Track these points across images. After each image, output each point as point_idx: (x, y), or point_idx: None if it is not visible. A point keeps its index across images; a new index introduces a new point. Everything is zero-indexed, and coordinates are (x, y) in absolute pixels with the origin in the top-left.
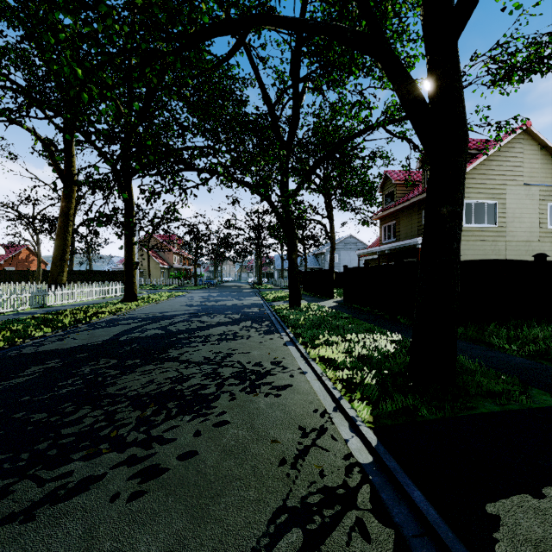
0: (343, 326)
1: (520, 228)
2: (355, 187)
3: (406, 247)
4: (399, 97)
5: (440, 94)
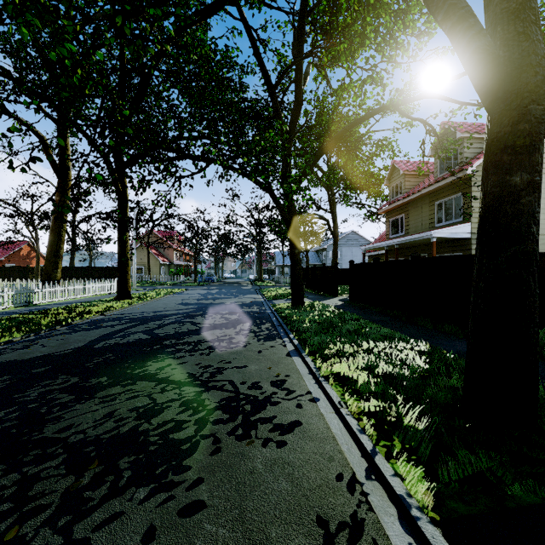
0: (355, 330)
1: (544, 220)
2: (361, 179)
3: (417, 242)
4: (446, 28)
5: (507, 19)
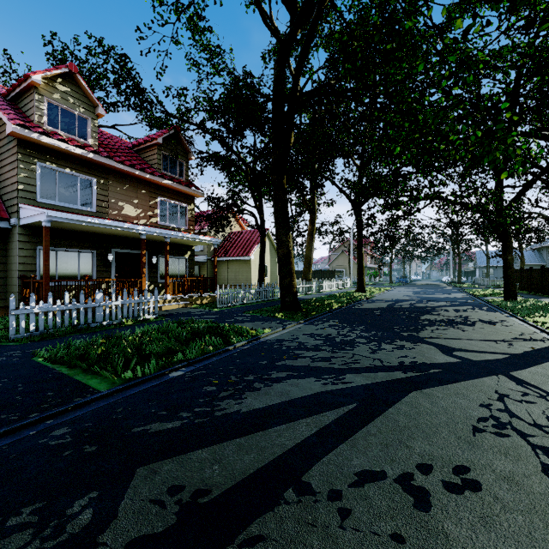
0: None
1: None
2: None
3: None
4: None
5: None
